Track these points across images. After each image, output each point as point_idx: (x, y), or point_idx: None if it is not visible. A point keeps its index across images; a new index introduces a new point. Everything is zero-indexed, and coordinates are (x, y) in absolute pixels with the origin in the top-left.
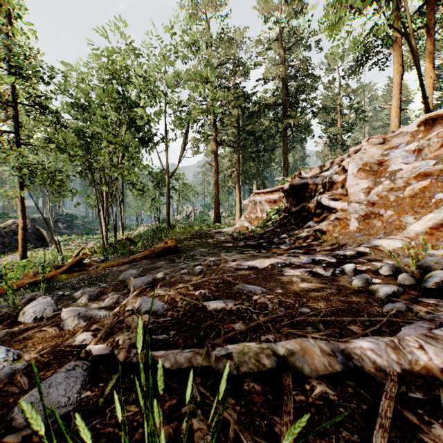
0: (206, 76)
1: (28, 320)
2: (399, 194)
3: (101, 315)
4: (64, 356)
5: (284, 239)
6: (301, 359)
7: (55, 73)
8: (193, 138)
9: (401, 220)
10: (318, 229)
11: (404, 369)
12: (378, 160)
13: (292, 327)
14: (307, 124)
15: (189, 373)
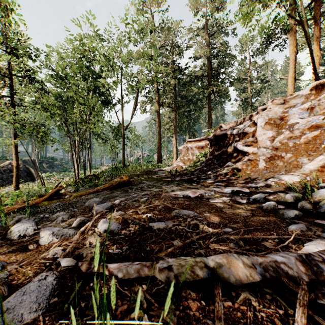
0: (151, 55)
1: (14, 237)
2: (296, 141)
3: (70, 234)
4: (39, 267)
5: (209, 175)
6: (228, 271)
7: (40, 52)
8: (142, 101)
9: (298, 161)
10: (235, 168)
11: (311, 279)
12: (280, 116)
13: (218, 243)
14: (226, 91)
15: (137, 281)
